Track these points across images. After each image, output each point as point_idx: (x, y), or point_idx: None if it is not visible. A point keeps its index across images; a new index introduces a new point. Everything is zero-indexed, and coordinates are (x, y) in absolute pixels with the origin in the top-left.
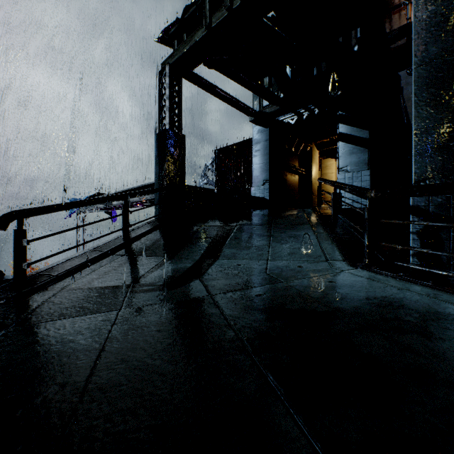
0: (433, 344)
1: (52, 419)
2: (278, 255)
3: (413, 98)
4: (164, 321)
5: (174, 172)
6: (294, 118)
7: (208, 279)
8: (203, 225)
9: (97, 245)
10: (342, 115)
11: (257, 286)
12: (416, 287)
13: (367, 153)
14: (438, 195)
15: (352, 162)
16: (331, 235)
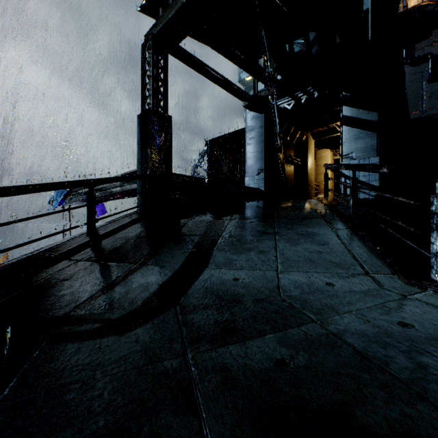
0: None
1: None
2: (291, 262)
3: None
4: None
5: (158, 158)
6: (290, 104)
7: (188, 307)
8: (190, 218)
9: (50, 245)
10: (347, 96)
11: (272, 331)
12: None
13: (375, 138)
14: None
15: (358, 148)
16: (357, 232)
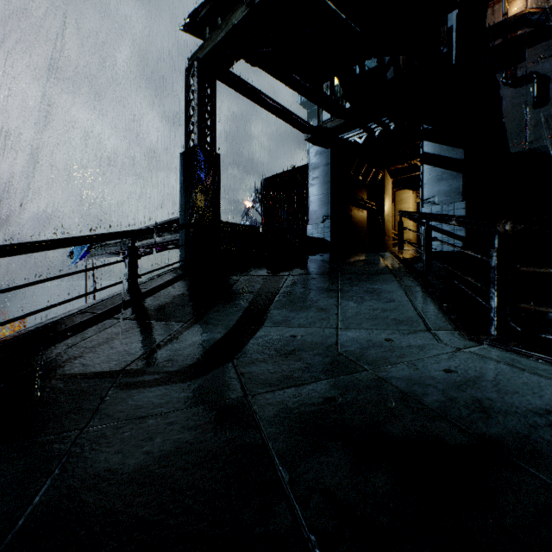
0: None
1: None
2: (352, 319)
3: None
4: (150, 468)
5: (205, 204)
6: (362, 136)
7: (245, 361)
8: (243, 274)
9: (89, 303)
10: (428, 129)
11: (326, 377)
12: None
13: (461, 179)
14: None
15: (441, 191)
16: (427, 289)
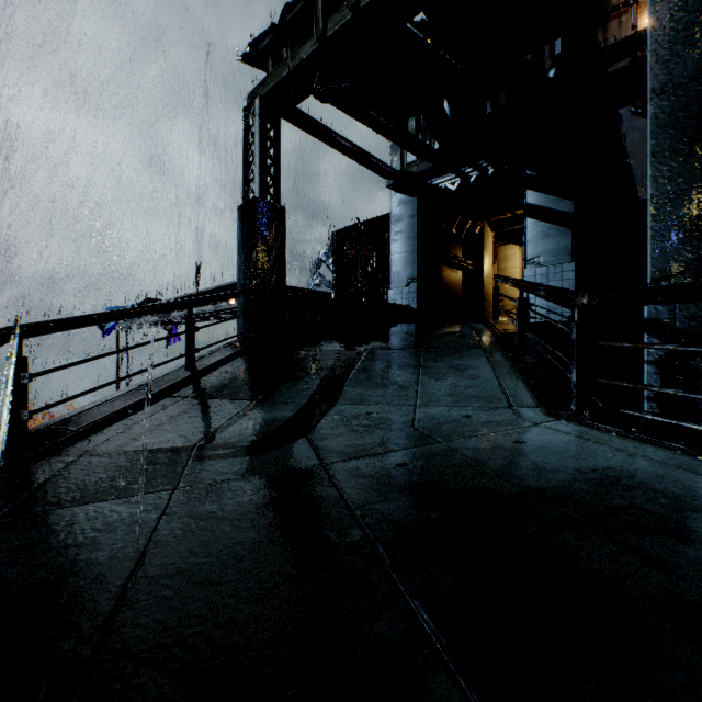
0: (697, 554)
1: (39, 697)
2: (432, 397)
3: (650, 147)
4: (245, 510)
5: (267, 266)
6: (455, 182)
7: (319, 436)
8: (313, 349)
9: (145, 380)
10: (532, 176)
11: (399, 449)
12: (658, 452)
13: (570, 236)
14: (693, 302)
15: (546, 249)
16: (516, 365)
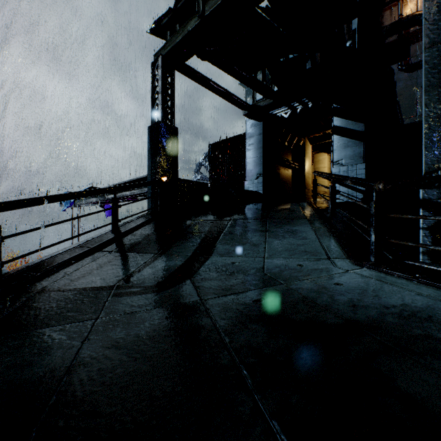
0: None
1: None
2: (275, 251)
3: (424, 82)
4: (145, 337)
5: (166, 165)
6: (287, 112)
7: (199, 279)
8: (196, 219)
9: (84, 240)
10: (337, 108)
11: (255, 288)
12: (437, 292)
13: (362, 146)
14: None
15: (347, 155)
16: (331, 230)
